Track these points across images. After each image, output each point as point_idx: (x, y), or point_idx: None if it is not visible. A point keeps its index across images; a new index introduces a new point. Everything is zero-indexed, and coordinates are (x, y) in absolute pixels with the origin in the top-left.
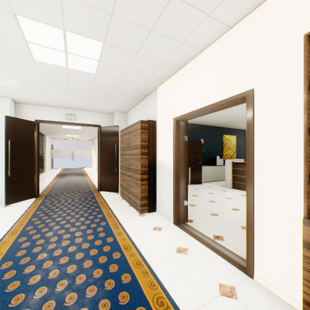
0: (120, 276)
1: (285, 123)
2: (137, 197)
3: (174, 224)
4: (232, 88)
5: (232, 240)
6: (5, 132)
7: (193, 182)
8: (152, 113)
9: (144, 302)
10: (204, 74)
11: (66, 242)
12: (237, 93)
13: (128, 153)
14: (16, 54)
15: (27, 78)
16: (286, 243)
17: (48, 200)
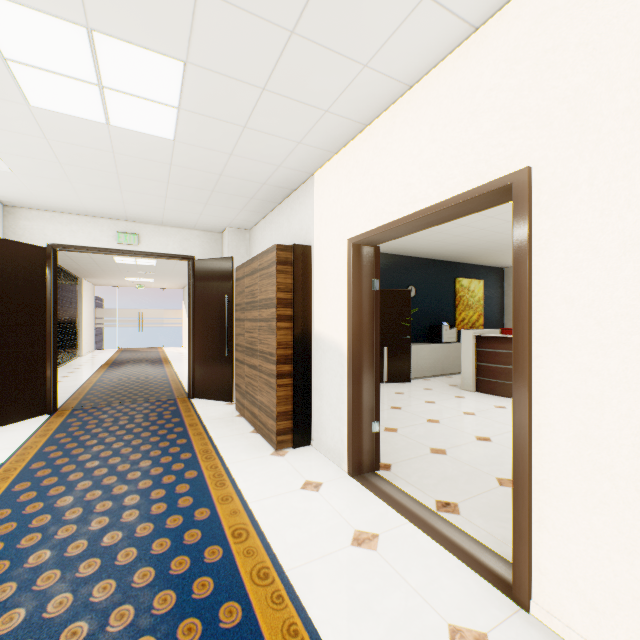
0: (216, 610)
1: (607, 247)
2: (269, 414)
3: (349, 475)
4: (480, 168)
5: (479, 514)
6: None
7: (392, 378)
8: (302, 229)
9: None
10: (416, 139)
11: (100, 522)
12: (491, 178)
13: (251, 317)
14: None
15: (22, 149)
16: (611, 535)
17: (76, 420)
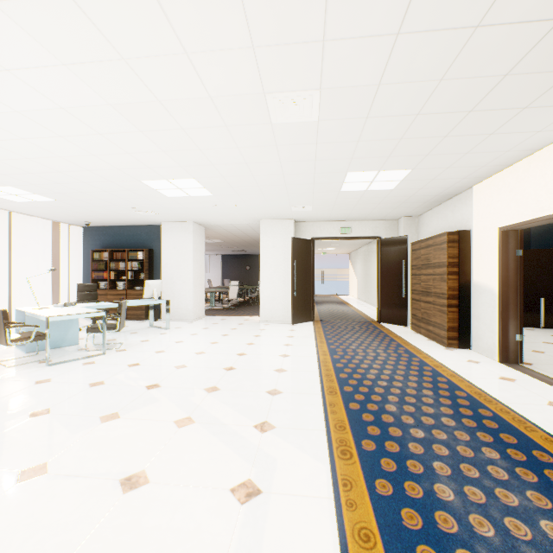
0: (435, 377)
1: None
2: (441, 328)
3: (498, 362)
4: None
5: None
6: (292, 253)
7: (550, 325)
8: (463, 219)
9: (462, 390)
10: (542, 178)
11: (372, 354)
12: None
13: (426, 273)
14: (328, 190)
15: (323, 203)
16: None
17: (327, 325)
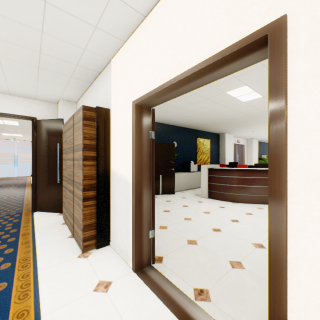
0: None
1: None
2: (79, 226)
3: (133, 271)
4: (235, 29)
5: (224, 299)
6: None
7: (164, 192)
8: (105, 98)
9: None
10: (181, 18)
11: None
12: (246, 35)
13: (70, 158)
14: None
15: None
16: None
17: None
